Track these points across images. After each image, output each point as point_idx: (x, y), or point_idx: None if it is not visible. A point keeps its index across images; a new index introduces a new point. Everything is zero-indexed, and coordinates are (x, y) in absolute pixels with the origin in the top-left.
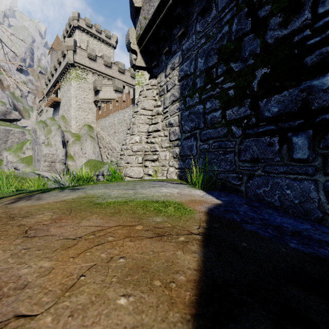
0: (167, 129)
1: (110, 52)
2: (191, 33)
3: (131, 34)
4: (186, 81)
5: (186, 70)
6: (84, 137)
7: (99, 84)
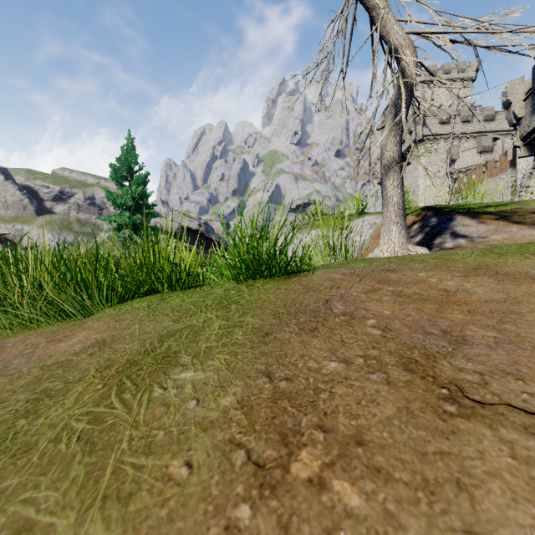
0: None
1: (465, 91)
2: None
3: (510, 91)
4: None
5: None
6: None
7: (456, 151)
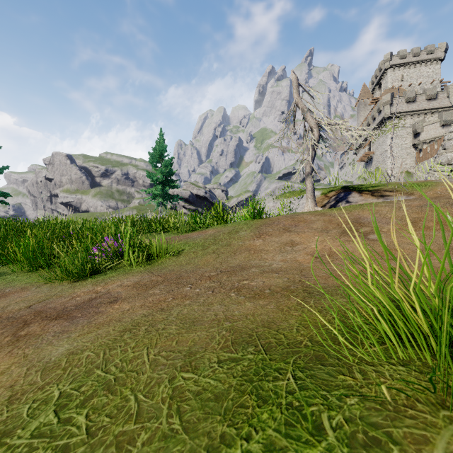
0: None
1: (434, 69)
2: None
3: None
4: None
5: None
6: None
7: (420, 125)
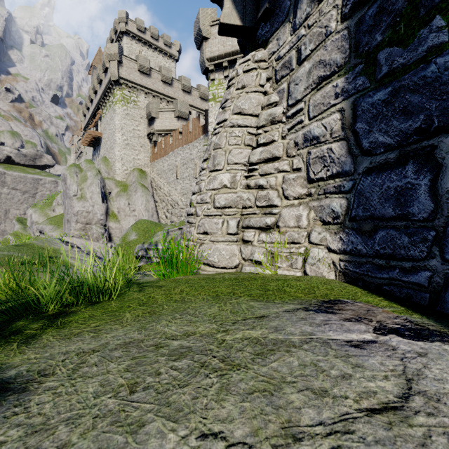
0: (301, 153)
1: (170, 66)
2: None
3: (202, 19)
4: (379, 3)
5: None
6: (133, 186)
7: (155, 109)
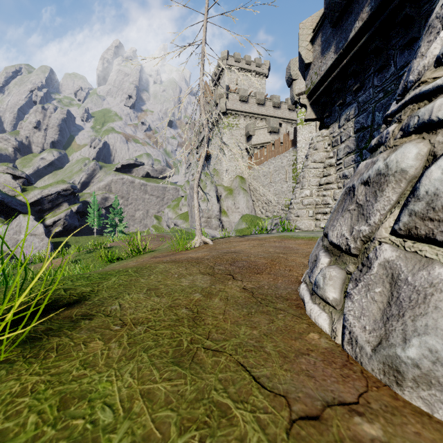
0: (341, 181)
1: (261, 83)
2: (368, 86)
3: (292, 67)
4: (363, 133)
5: (363, 122)
6: (236, 190)
7: (252, 128)
